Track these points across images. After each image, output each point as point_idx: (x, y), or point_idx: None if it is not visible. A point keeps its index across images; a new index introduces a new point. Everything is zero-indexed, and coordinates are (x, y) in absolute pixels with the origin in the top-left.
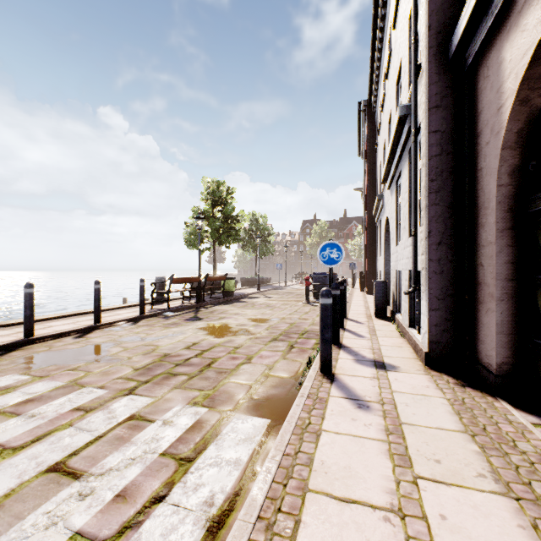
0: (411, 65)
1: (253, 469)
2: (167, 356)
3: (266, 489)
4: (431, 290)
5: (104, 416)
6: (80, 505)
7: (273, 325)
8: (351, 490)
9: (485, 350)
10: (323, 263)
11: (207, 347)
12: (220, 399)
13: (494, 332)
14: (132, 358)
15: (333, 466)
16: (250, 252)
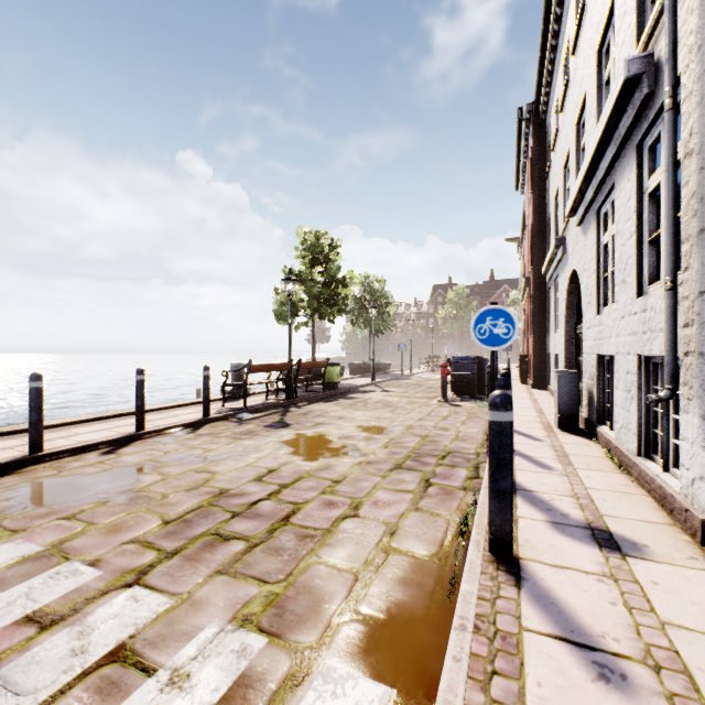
0: None
1: None
2: (223, 495)
3: None
4: None
5: (66, 645)
6: None
7: (395, 438)
8: None
9: None
10: (480, 343)
11: (289, 478)
12: (294, 610)
13: None
14: (167, 498)
15: None
16: (362, 328)
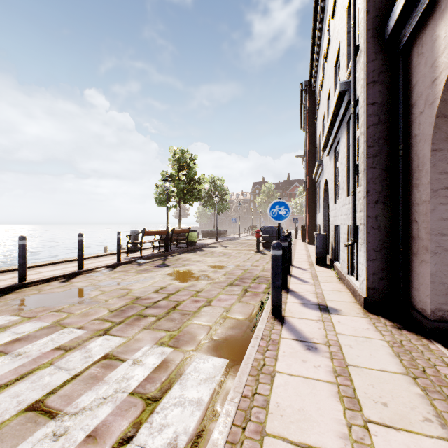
0: (349, 47)
1: (213, 409)
2: (139, 299)
3: (226, 433)
4: (369, 243)
5: (81, 355)
6: (54, 446)
7: (229, 271)
8: (306, 435)
9: (419, 297)
10: (272, 218)
11: (173, 290)
12: (184, 339)
13: (428, 281)
14: (108, 301)
15: (288, 408)
16: (210, 209)
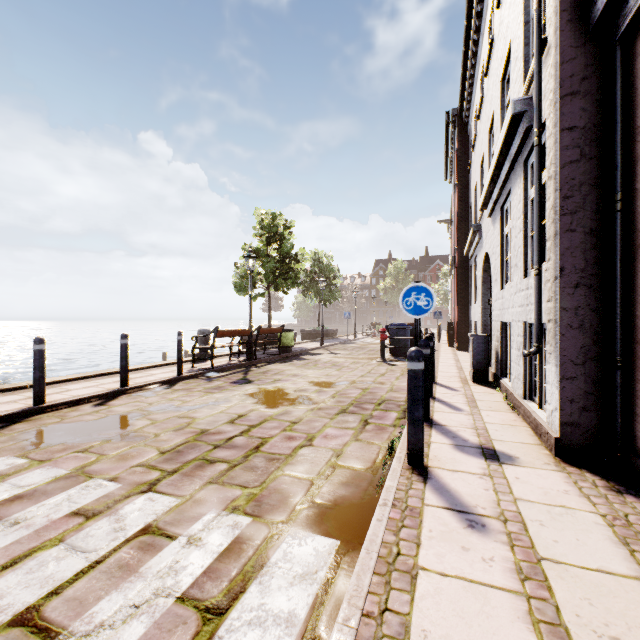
0: (526, 47)
1: (314, 635)
2: (205, 433)
3: None
4: (564, 351)
5: (109, 526)
6: None
7: (341, 390)
8: None
9: None
10: (407, 312)
11: (256, 420)
12: (269, 502)
13: None
14: (159, 436)
15: None
16: (312, 298)
